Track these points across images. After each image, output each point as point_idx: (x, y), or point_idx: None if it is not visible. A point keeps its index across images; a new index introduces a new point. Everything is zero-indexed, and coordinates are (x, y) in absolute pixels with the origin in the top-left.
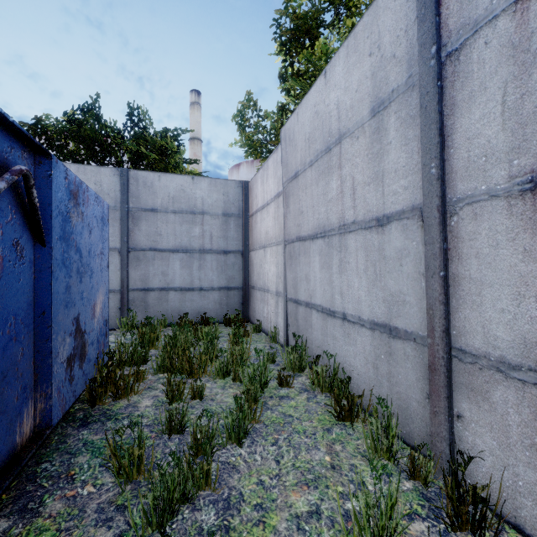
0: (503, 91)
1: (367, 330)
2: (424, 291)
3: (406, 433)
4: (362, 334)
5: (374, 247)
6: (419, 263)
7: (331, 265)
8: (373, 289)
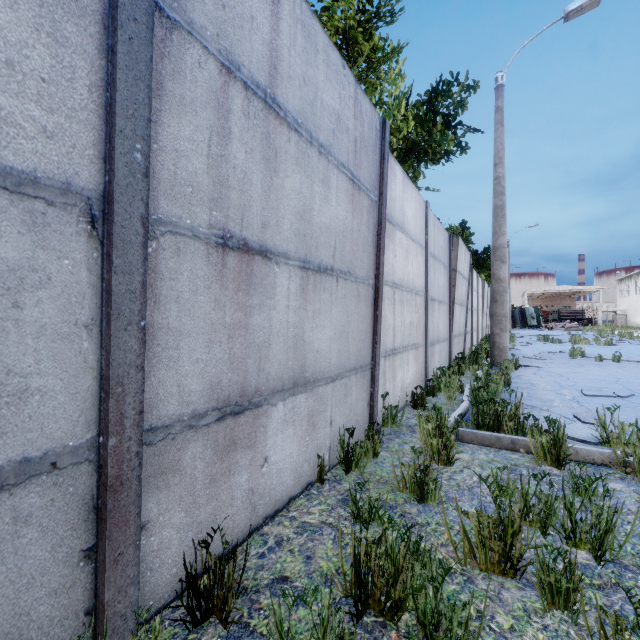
0: (210, 136)
1: None
2: (90, 357)
3: None
4: None
5: None
6: (81, 303)
7: None
8: None
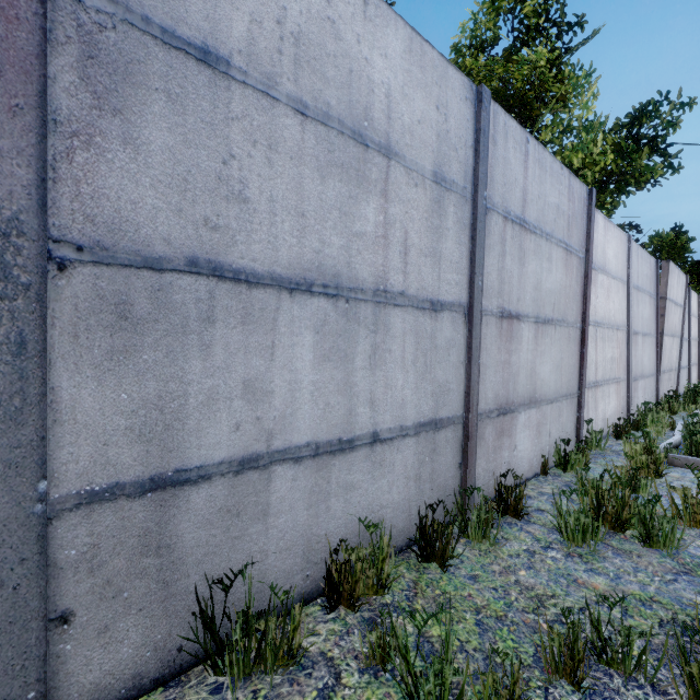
0: (499, 258)
1: (411, 438)
2: (463, 377)
3: (443, 517)
4: (405, 447)
5: (427, 333)
6: (461, 353)
7: (354, 355)
8: (423, 383)
